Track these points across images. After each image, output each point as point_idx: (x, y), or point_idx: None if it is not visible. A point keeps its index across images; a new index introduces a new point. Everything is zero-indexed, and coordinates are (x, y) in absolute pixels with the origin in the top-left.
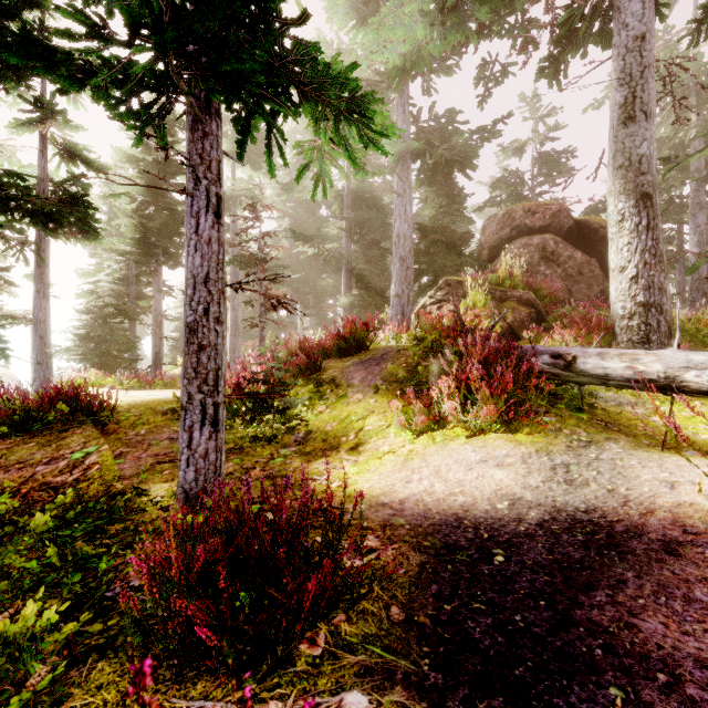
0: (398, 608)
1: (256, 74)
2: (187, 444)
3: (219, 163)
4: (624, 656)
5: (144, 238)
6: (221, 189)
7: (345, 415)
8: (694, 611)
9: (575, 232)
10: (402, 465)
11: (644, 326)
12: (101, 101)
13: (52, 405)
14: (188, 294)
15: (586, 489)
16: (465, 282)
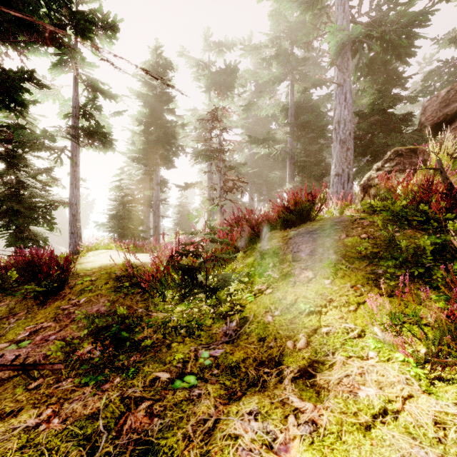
0: None
1: None
2: None
3: None
4: None
5: (147, 148)
6: None
7: (291, 301)
8: None
9: None
10: None
11: None
12: None
13: (7, 271)
14: None
15: None
16: (420, 150)
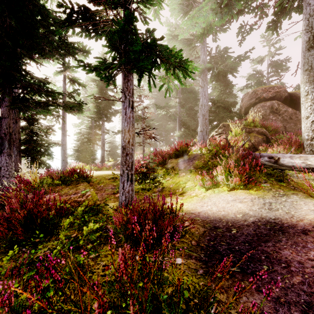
0: (195, 242)
1: (147, 65)
2: (122, 187)
3: (133, 89)
4: (272, 259)
5: (98, 111)
6: (133, 99)
7: (178, 181)
8: (304, 250)
9: (289, 99)
10: (200, 200)
11: None
12: (98, 75)
13: (72, 175)
14: (123, 136)
15: (277, 212)
16: (231, 125)
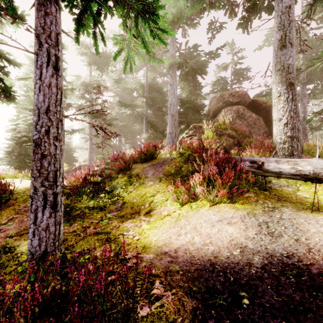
0: None
1: None
2: (33, 221)
3: (57, 34)
4: None
5: None
6: (59, 52)
7: (143, 193)
8: None
9: (252, 105)
10: (174, 223)
11: (290, 147)
12: None
13: None
14: (34, 120)
15: (282, 239)
16: (203, 126)
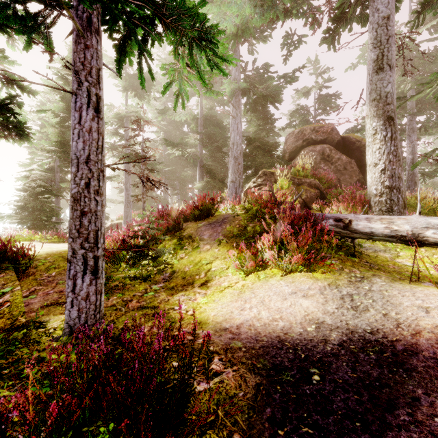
0: (240, 437)
1: None
2: (71, 289)
3: (98, 70)
4: None
5: (64, 141)
6: (100, 91)
7: (198, 260)
8: None
9: (342, 144)
10: (237, 296)
11: (389, 201)
12: None
13: None
14: (73, 171)
15: (368, 314)
16: (275, 173)
